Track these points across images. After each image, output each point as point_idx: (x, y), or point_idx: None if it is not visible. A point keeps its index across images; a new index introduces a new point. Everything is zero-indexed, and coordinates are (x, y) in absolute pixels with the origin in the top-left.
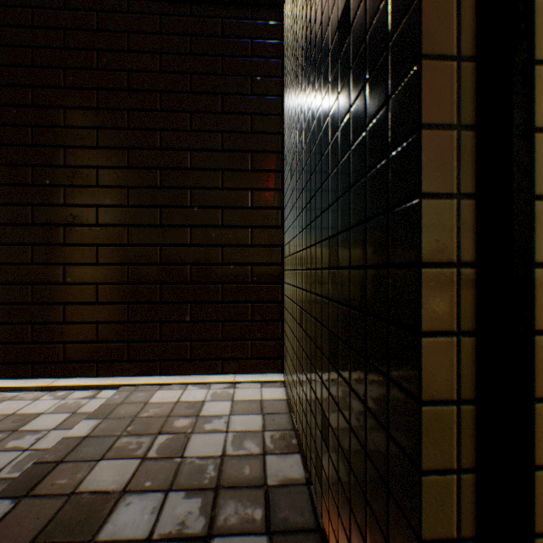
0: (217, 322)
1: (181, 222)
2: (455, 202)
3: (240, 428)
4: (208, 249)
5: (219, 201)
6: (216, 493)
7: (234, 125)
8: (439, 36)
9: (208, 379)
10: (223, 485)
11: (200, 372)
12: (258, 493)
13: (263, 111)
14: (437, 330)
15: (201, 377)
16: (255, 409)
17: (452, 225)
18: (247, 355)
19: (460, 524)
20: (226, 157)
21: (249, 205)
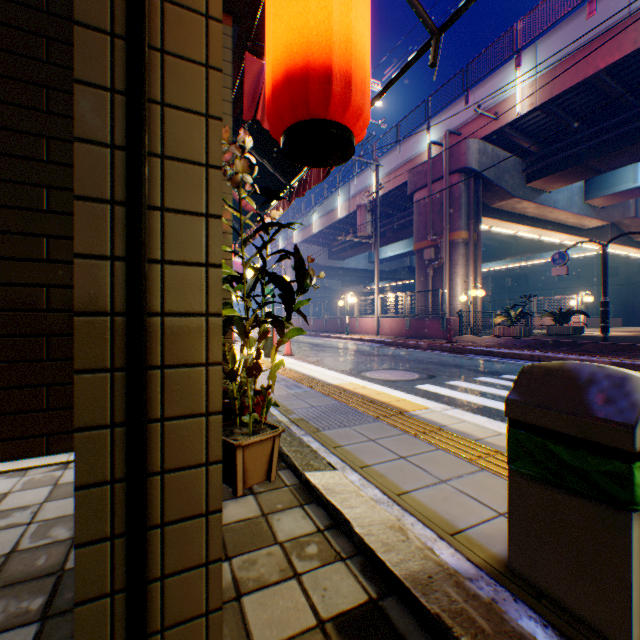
0: (41, 387)
1: None
2: (111, 263)
3: (53, 515)
4: (25, 290)
5: (44, 227)
6: None
7: (68, 132)
8: (94, 126)
9: (25, 464)
10: None
11: (12, 457)
12: (47, 581)
13: None
14: (93, 368)
15: (15, 464)
16: None
17: (108, 282)
18: None
19: (116, 524)
20: (55, 171)
21: None
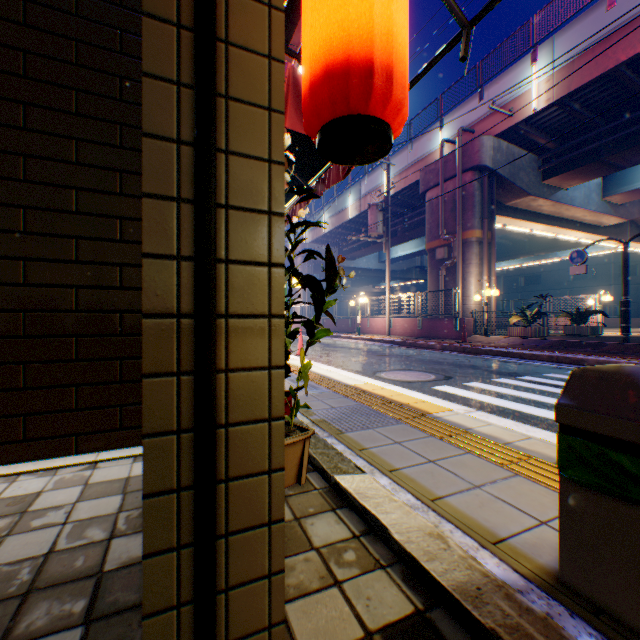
0: (70, 387)
1: (8, 252)
2: (177, 263)
3: (86, 516)
4: (55, 291)
5: (73, 229)
6: (25, 599)
7: (96, 134)
8: (161, 120)
9: (55, 463)
10: (39, 587)
11: (42, 456)
12: (87, 583)
13: (139, 124)
14: (159, 372)
15: (45, 463)
16: (116, 489)
17: (174, 282)
18: (115, 426)
19: (182, 534)
20: (83, 172)
21: (119, 238)
